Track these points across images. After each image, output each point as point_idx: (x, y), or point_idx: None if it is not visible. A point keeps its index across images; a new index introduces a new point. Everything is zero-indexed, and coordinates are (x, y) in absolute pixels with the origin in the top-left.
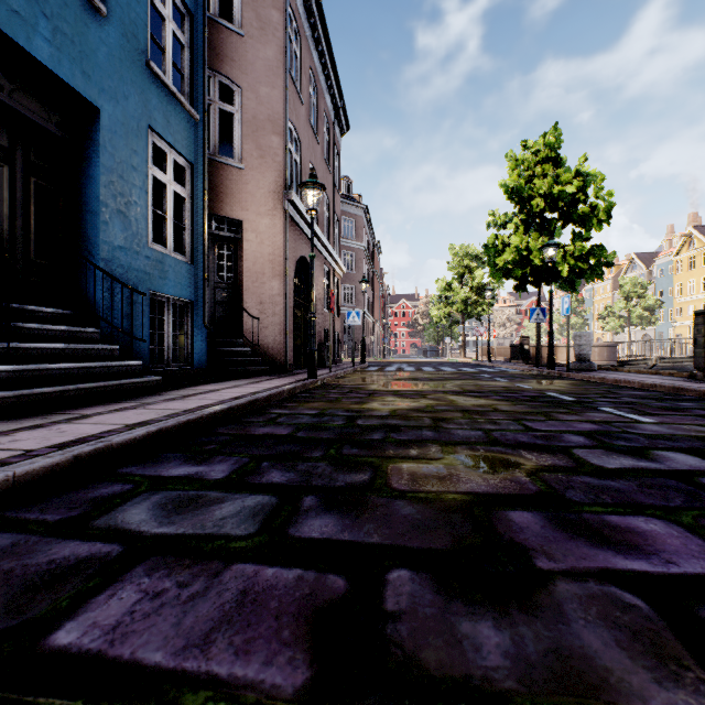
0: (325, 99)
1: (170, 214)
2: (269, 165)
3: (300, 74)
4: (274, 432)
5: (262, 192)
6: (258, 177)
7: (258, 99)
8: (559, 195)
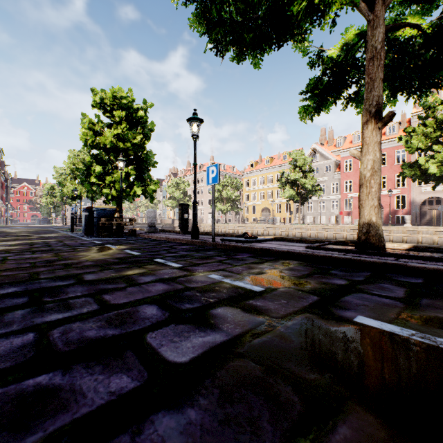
0: None
1: None
2: None
3: None
4: None
5: None
6: None
7: None
8: None
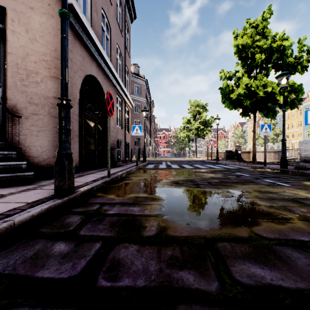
0: None
1: None
2: None
3: None
4: None
5: None
6: None
7: None
8: (276, 49)
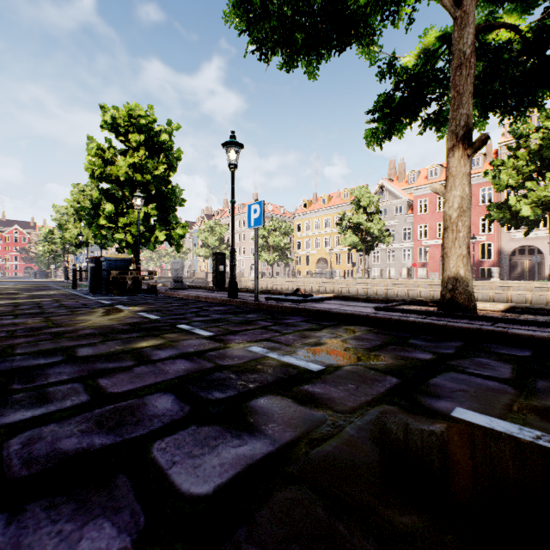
0: None
1: None
2: None
3: None
4: None
5: None
6: None
7: None
8: None
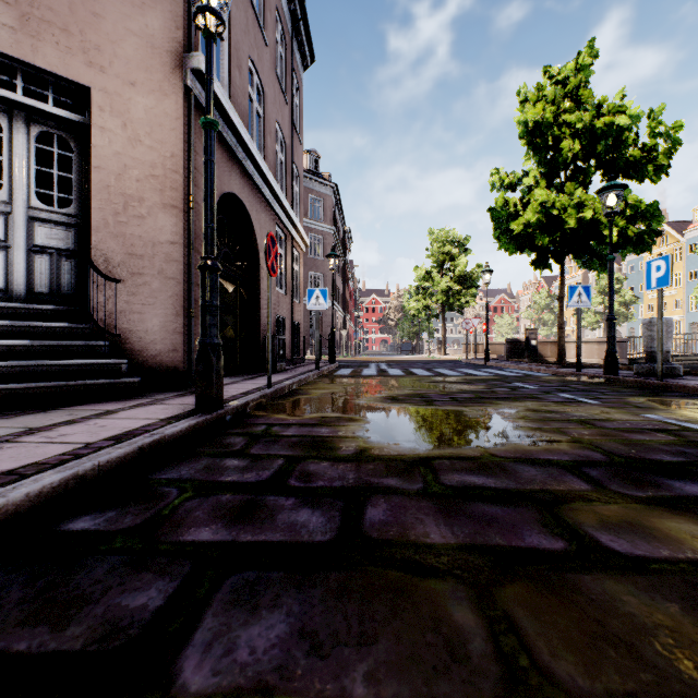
0: None
1: None
2: None
3: None
4: None
5: (137, 43)
6: (127, 12)
7: None
8: (602, 131)
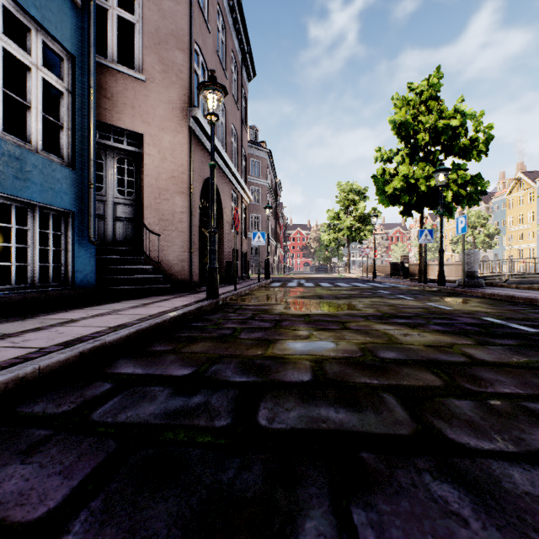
0: (233, 41)
1: (36, 104)
2: (172, 81)
3: (207, 4)
4: (17, 501)
5: (165, 107)
6: (160, 91)
7: (160, 12)
8: (443, 129)
